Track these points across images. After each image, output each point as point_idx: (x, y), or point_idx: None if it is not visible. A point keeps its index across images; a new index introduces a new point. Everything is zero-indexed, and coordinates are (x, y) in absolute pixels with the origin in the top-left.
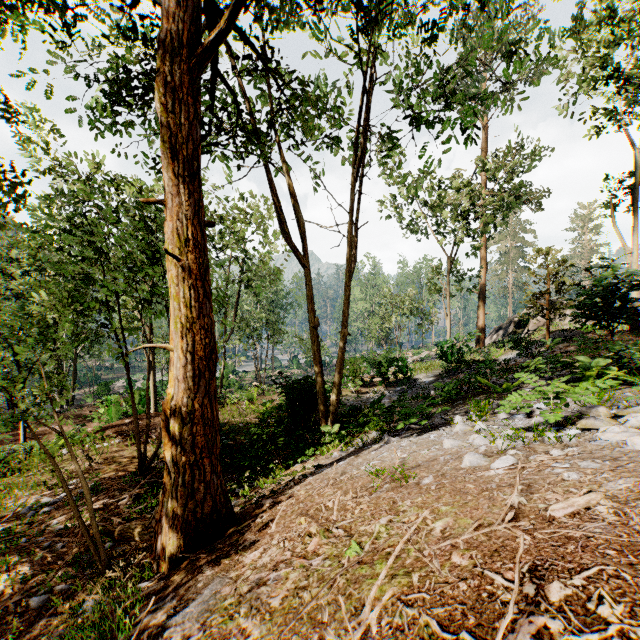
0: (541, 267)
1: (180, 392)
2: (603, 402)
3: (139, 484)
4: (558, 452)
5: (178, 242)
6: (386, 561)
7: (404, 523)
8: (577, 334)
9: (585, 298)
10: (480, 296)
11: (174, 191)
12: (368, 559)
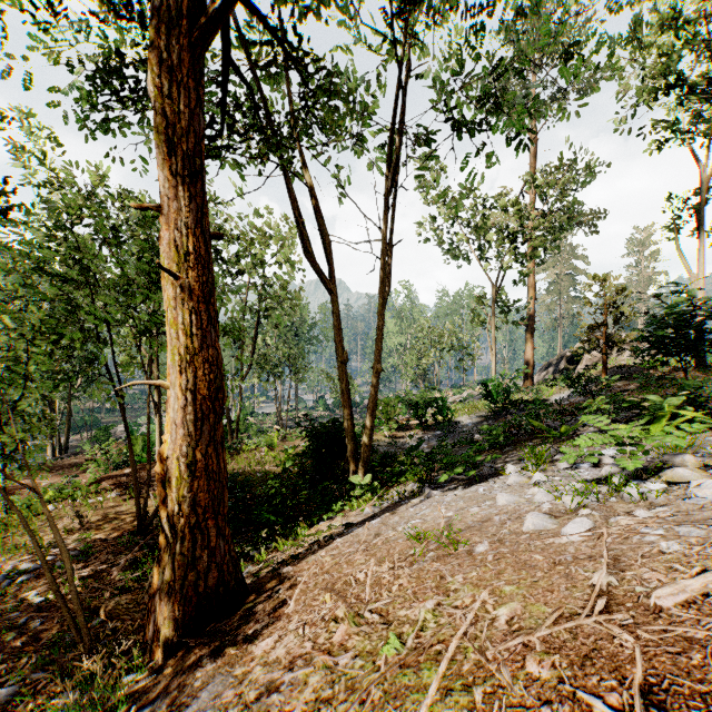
0: (597, 296)
1: (178, 439)
2: (682, 448)
3: (137, 546)
4: (645, 513)
5: (176, 256)
6: (436, 665)
7: (457, 608)
8: (637, 371)
9: (655, 328)
10: (528, 329)
11: (171, 194)
12: (412, 660)
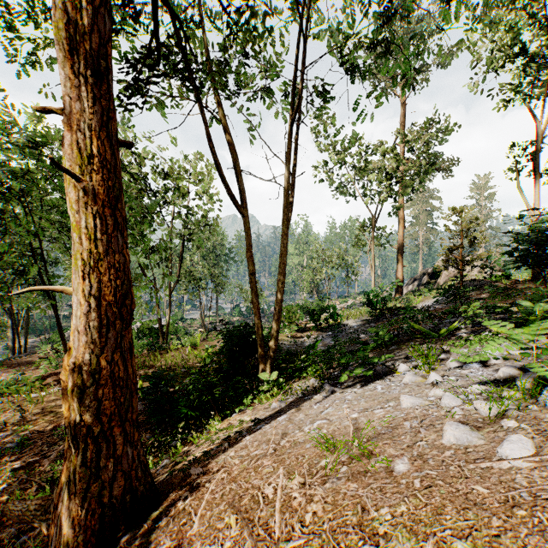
0: (456, 224)
1: (80, 347)
2: None
3: None
4: None
5: (78, 158)
6: None
7: None
8: (486, 283)
9: (521, 243)
10: (399, 251)
11: (73, 94)
12: None
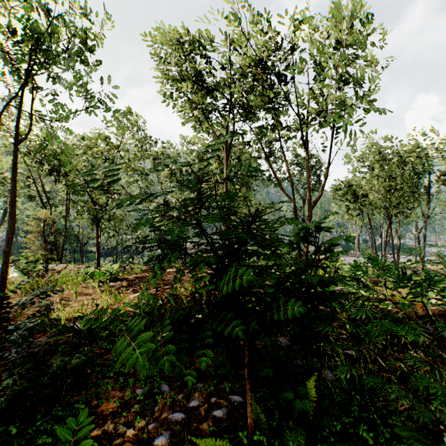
0: None
1: None
2: None
3: None
4: None
5: None
6: None
7: None
8: None
9: None
10: None
11: None
12: None
